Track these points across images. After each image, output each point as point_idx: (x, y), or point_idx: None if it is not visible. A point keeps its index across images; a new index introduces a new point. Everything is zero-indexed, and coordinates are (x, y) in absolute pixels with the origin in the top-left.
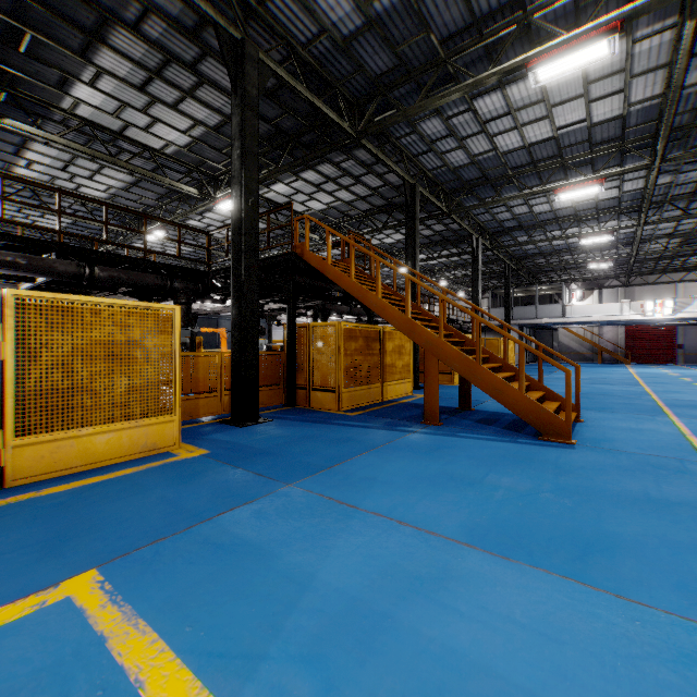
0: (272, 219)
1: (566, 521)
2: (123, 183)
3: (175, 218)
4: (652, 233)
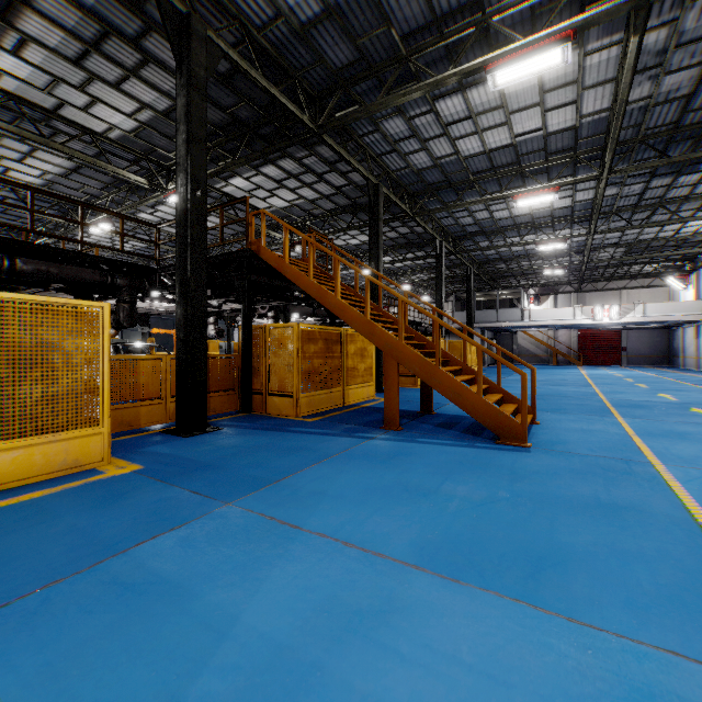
0: (231, 215)
1: (520, 532)
2: (61, 169)
3: (123, 210)
4: (601, 242)
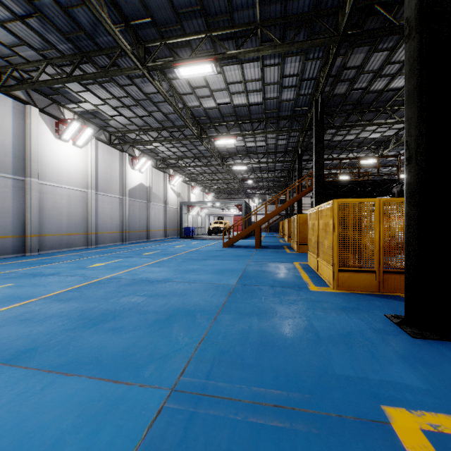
0: None
1: None
2: None
3: None
4: None
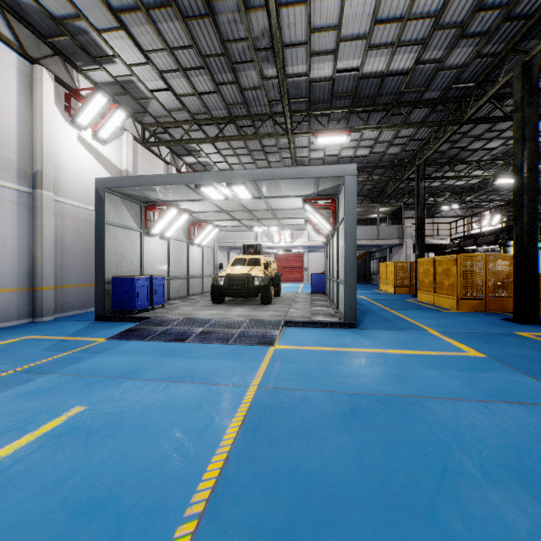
0: None
1: (379, 436)
2: None
3: None
4: None
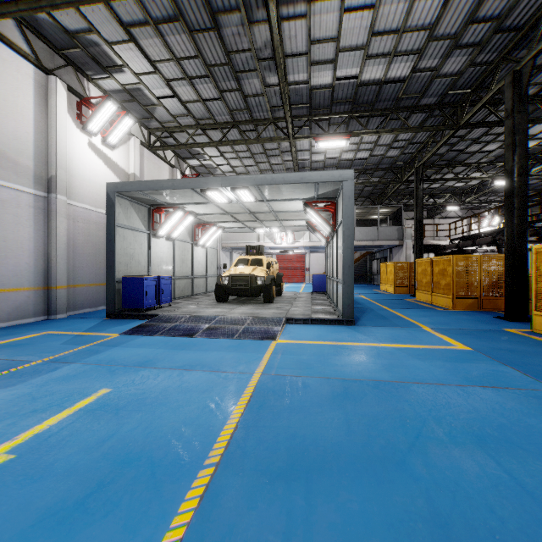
0: None
1: (366, 411)
2: None
3: None
4: None
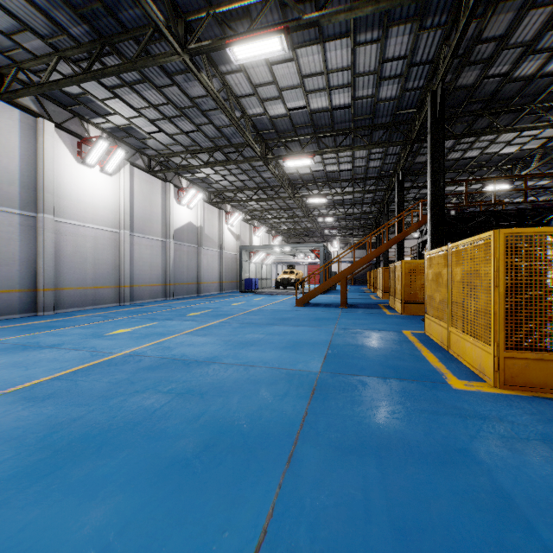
0: None
1: None
2: None
3: None
4: None
